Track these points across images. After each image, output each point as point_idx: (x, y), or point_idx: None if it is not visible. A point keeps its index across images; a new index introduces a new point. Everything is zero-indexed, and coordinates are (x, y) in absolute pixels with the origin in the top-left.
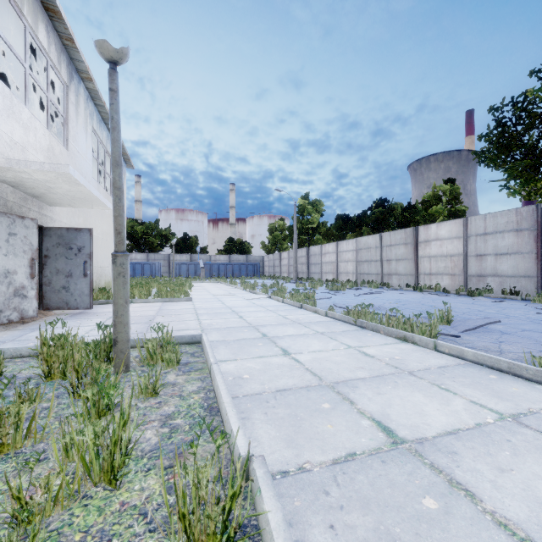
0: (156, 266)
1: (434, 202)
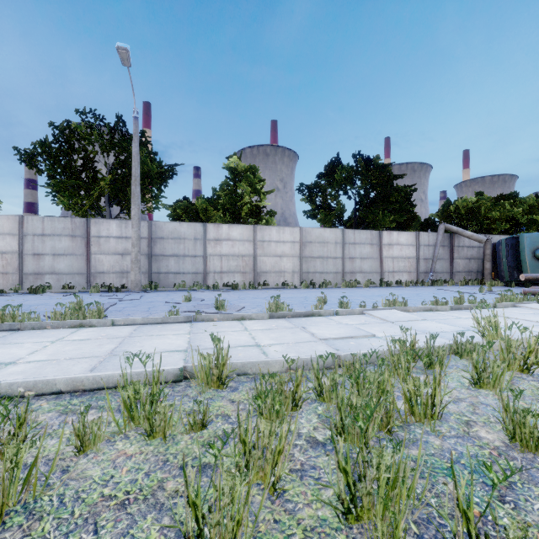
0: None
1: None
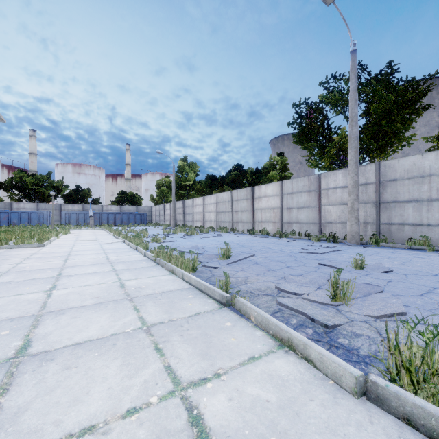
0: (44, 215)
1: (271, 169)
